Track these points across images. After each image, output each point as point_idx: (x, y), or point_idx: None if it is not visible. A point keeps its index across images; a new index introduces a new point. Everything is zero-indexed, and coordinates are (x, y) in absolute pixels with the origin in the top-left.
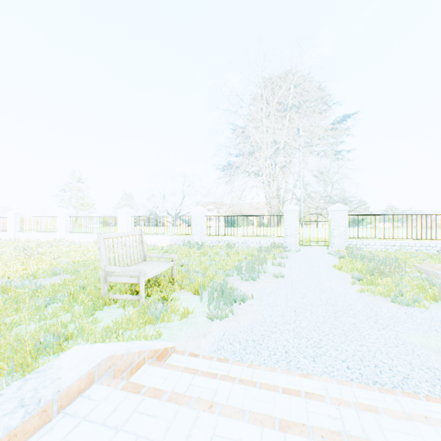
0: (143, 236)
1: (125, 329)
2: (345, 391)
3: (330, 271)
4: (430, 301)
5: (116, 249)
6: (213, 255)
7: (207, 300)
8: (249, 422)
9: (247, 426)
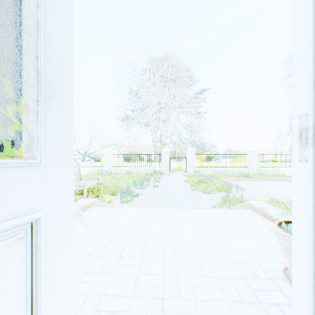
0: (80, 166)
1: None
2: None
3: (182, 183)
4: (218, 191)
5: None
6: (119, 178)
7: (120, 196)
8: (139, 208)
9: (139, 208)
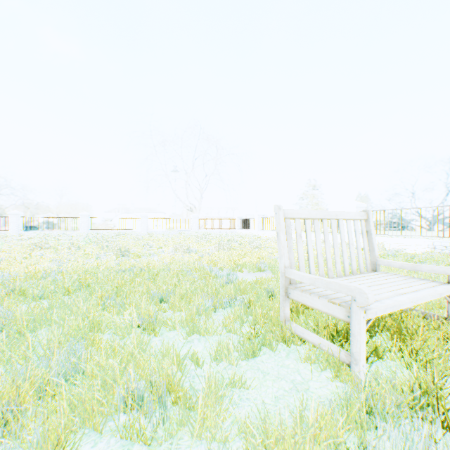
0: (370, 223)
1: None
2: None
3: None
4: None
5: (309, 240)
6: None
7: None
8: None
9: None
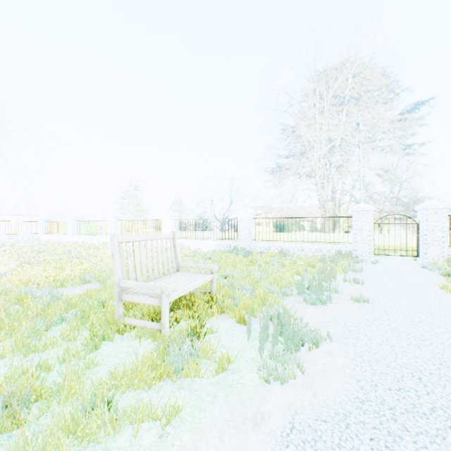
0: (176, 240)
1: (127, 386)
2: None
3: (438, 294)
4: None
5: (137, 257)
6: (264, 265)
7: (258, 340)
8: None
9: None
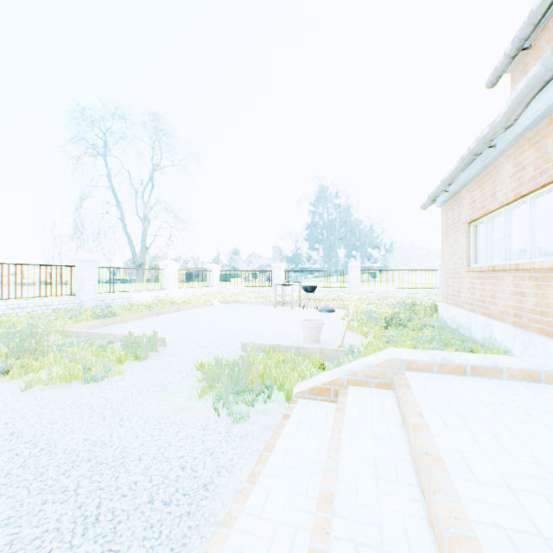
0: None
1: None
2: (250, 524)
3: None
4: (119, 364)
5: None
6: None
7: None
8: None
9: None
